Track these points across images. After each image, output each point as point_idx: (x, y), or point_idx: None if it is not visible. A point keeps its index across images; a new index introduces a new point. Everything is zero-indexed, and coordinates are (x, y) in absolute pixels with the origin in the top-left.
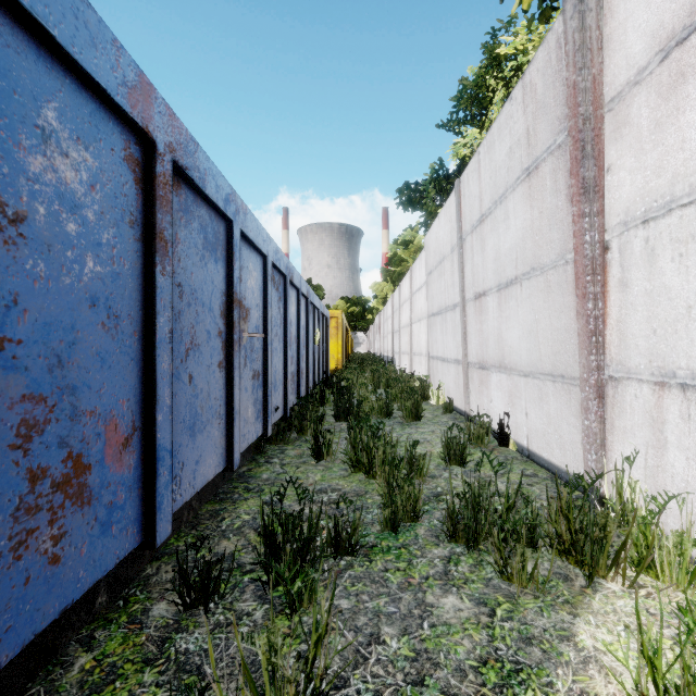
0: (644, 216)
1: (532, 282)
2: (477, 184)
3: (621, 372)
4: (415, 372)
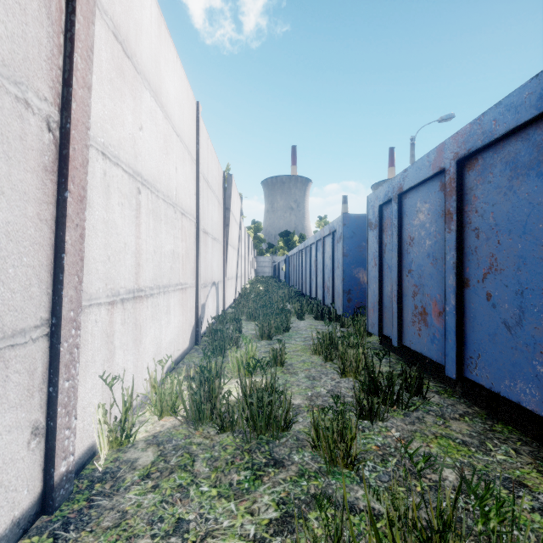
0: (104, 148)
1: None
2: None
3: (84, 300)
4: None
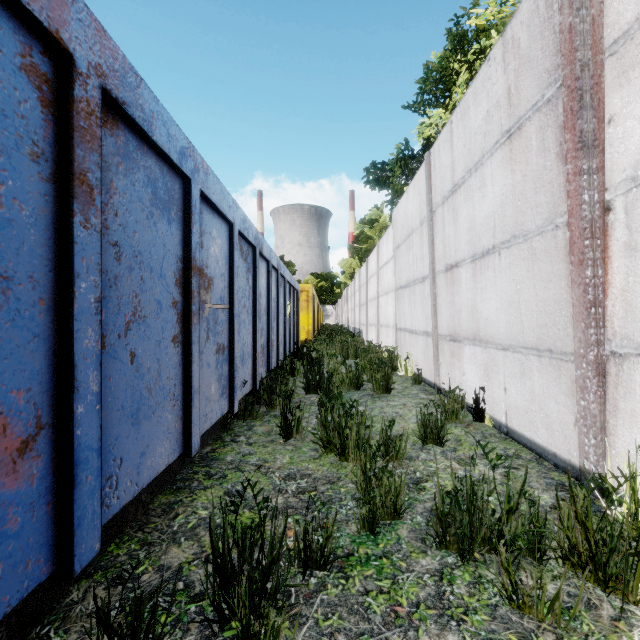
0: None
1: (513, 250)
2: (449, 154)
3: (628, 347)
4: (383, 343)
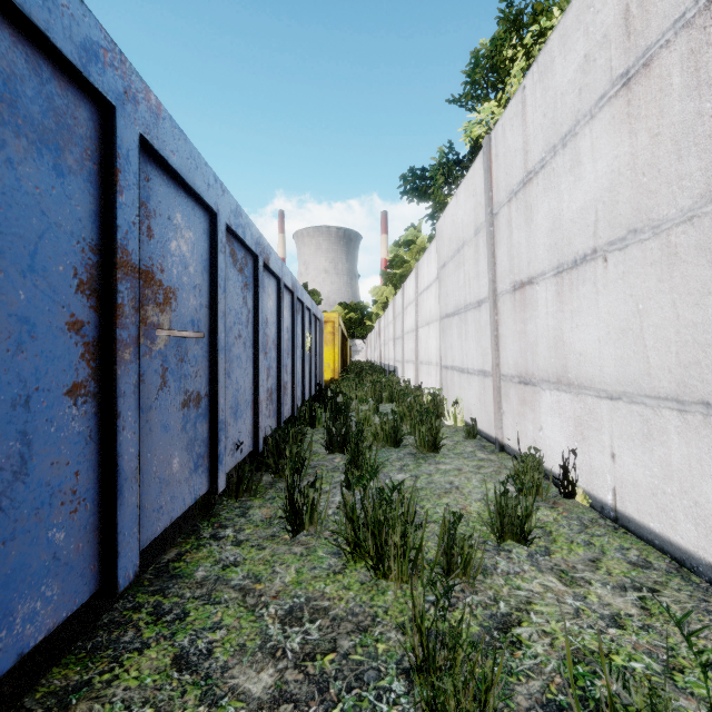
0: None
1: (631, 252)
2: (520, 132)
3: None
4: (423, 384)
